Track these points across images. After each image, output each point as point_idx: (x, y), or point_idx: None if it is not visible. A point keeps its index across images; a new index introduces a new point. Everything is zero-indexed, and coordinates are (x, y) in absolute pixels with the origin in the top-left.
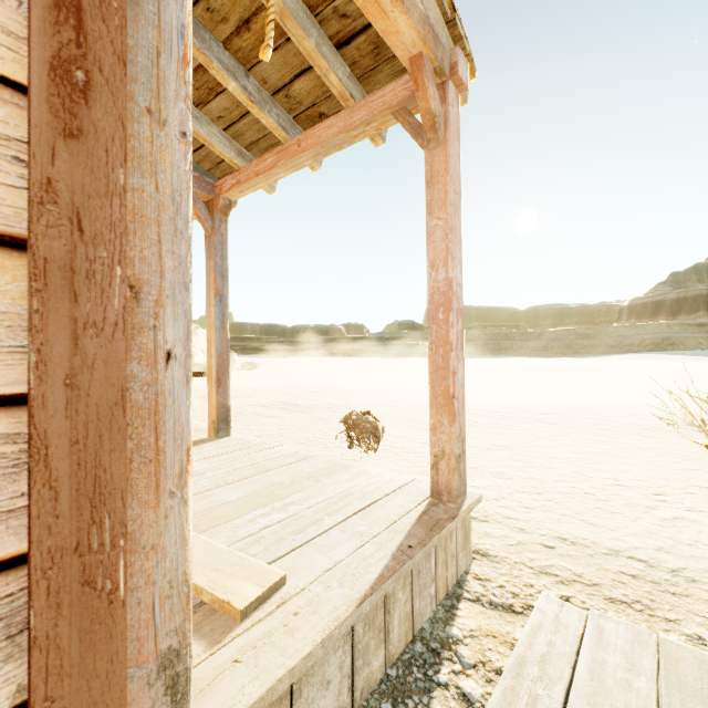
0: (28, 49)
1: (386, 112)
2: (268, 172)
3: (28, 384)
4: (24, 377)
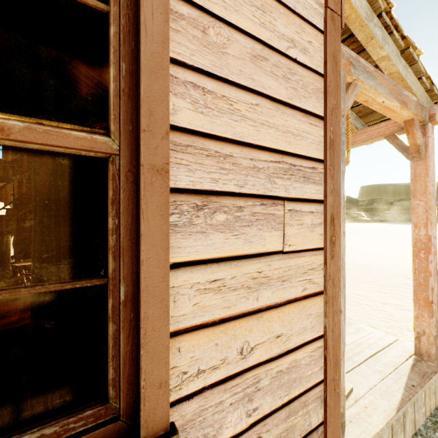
0: (324, 236)
1: (380, 137)
2: None
3: (324, 331)
4: (323, 329)
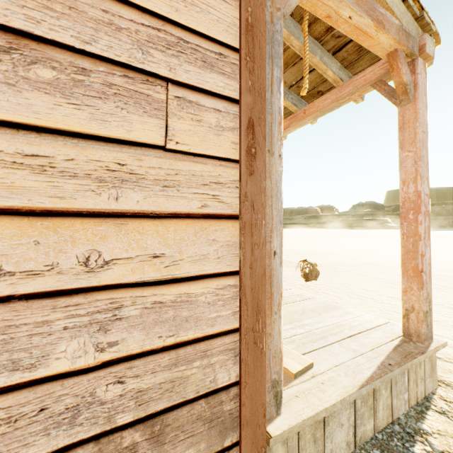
0: (239, 146)
1: (366, 85)
2: (284, 130)
3: (239, 267)
4: (238, 264)
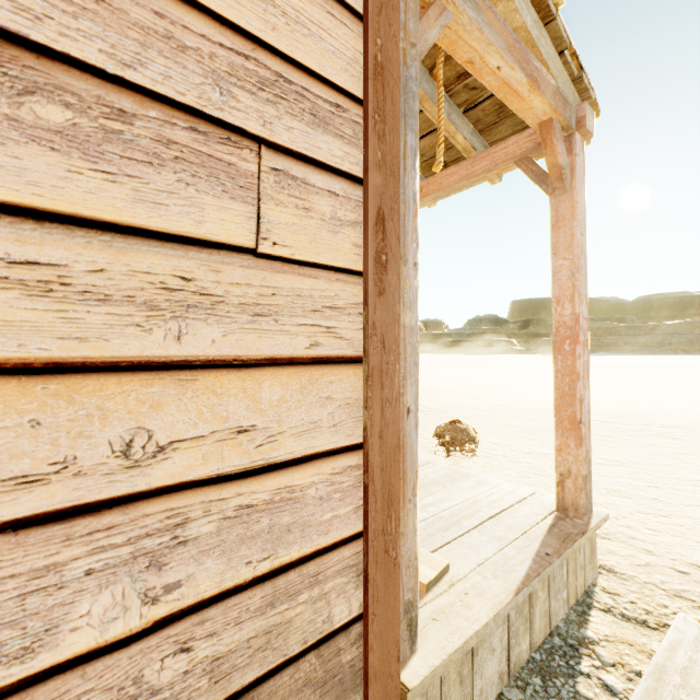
0: (363, 251)
1: (509, 161)
2: None
3: (363, 437)
4: (362, 433)
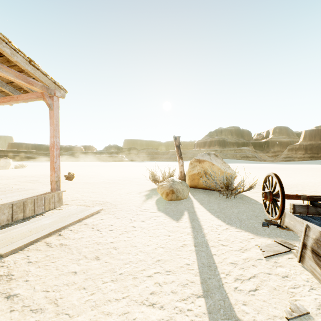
0: None
1: (41, 98)
2: (7, 102)
3: None
4: None
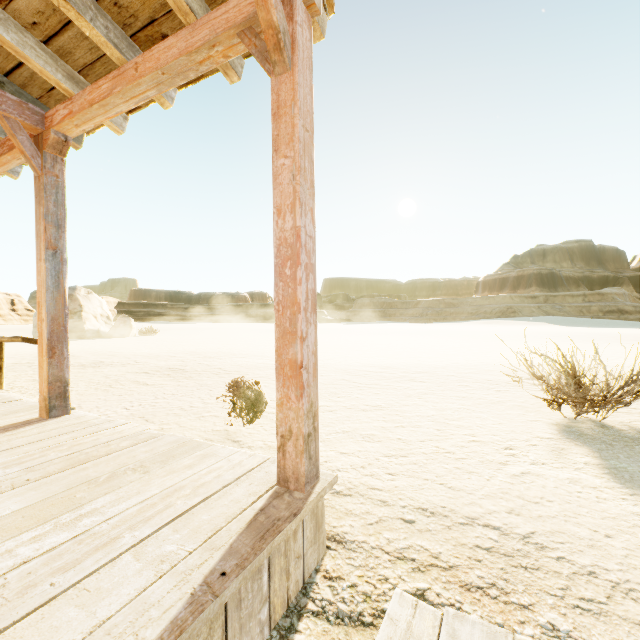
0: None
1: (231, 31)
2: (103, 100)
3: None
4: None
